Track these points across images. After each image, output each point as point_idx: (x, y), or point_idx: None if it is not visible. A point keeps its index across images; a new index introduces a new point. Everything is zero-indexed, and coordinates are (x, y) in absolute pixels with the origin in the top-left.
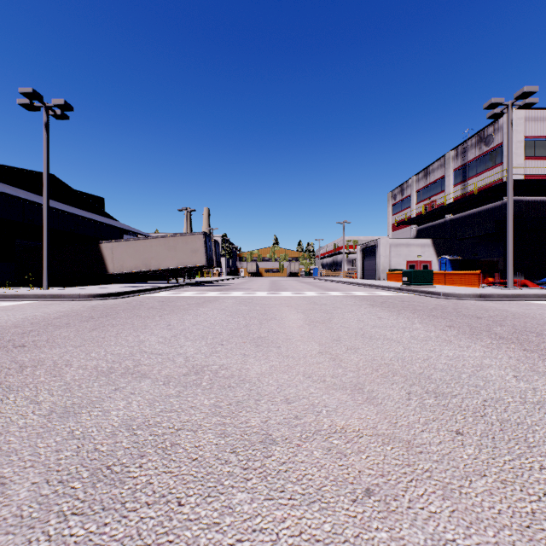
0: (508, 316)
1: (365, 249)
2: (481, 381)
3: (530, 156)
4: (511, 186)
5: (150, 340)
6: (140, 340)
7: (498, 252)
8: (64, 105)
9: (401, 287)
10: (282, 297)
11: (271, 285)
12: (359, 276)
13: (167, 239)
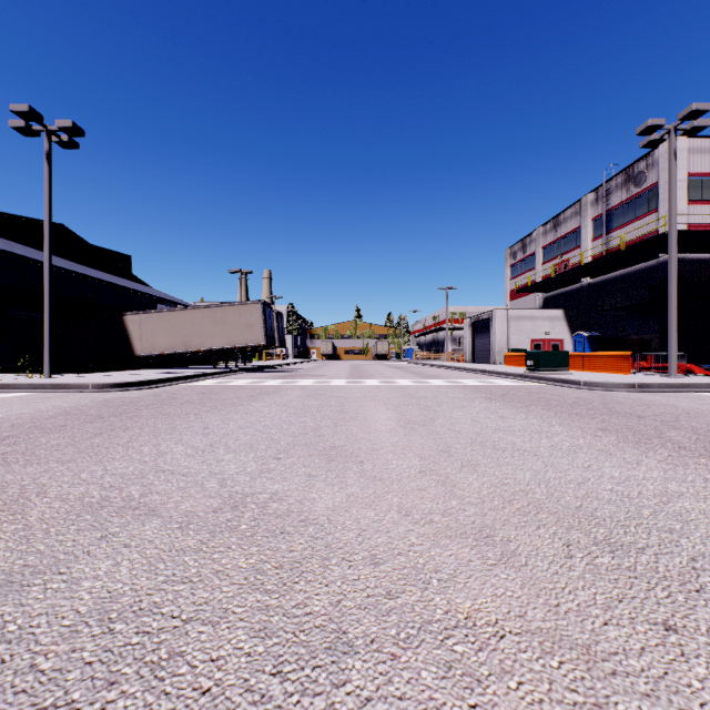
0: (680, 414)
1: (476, 323)
2: (676, 522)
3: (695, 200)
4: (674, 238)
5: (174, 452)
6: (159, 452)
7: (652, 328)
8: (72, 128)
9: (525, 373)
10: (367, 387)
11: (352, 371)
12: (468, 359)
13: (213, 309)
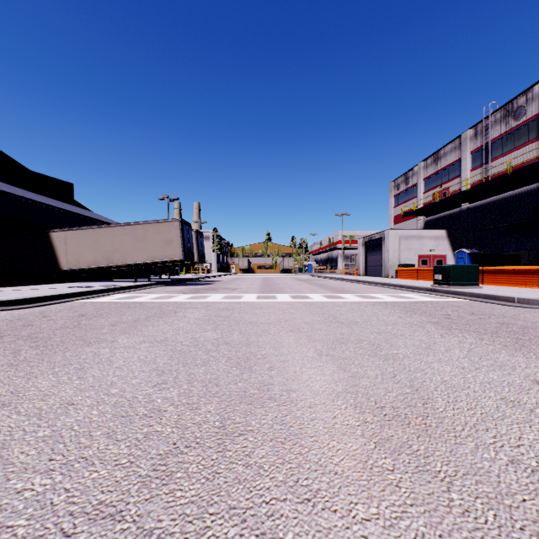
0: None
1: (368, 243)
2: None
3: None
4: None
5: None
6: None
7: (533, 245)
8: None
9: (434, 287)
10: (279, 304)
11: (263, 283)
12: (361, 273)
13: (134, 227)
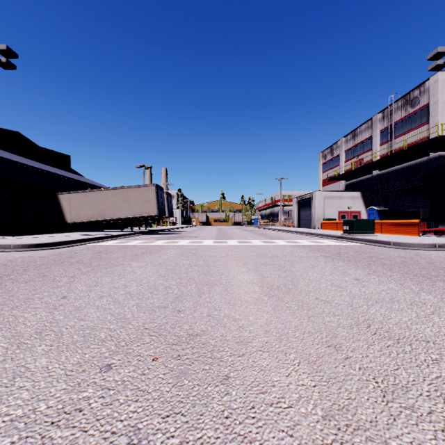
0: None
1: (301, 201)
2: None
3: None
4: None
5: None
6: None
7: (424, 203)
8: (7, 51)
9: (343, 235)
10: (229, 246)
11: (218, 233)
12: (295, 225)
13: (121, 190)
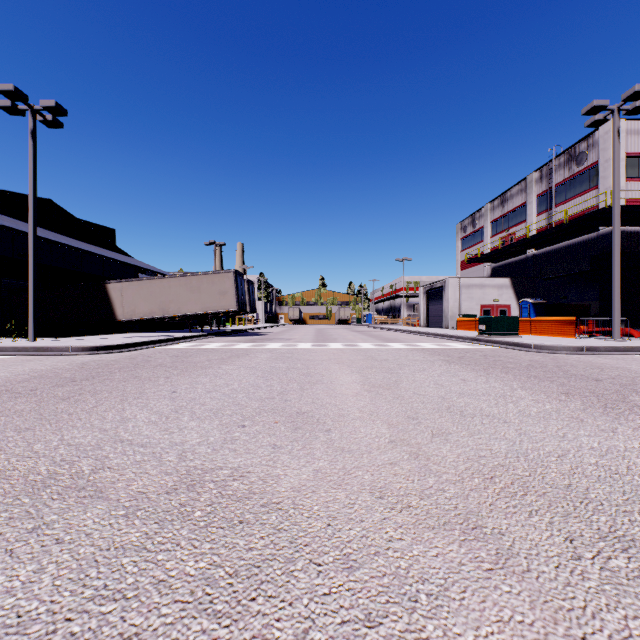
0: (634, 377)
1: (430, 291)
2: None
3: (632, 177)
4: (617, 211)
5: (137, 419)
6: (122, 419)
7: (593, 295)
8: (55, 108)
9: (478, 337)
10: (331, 350)
11: (317, 334)
12: (422, 324)
13: (189, 278)
